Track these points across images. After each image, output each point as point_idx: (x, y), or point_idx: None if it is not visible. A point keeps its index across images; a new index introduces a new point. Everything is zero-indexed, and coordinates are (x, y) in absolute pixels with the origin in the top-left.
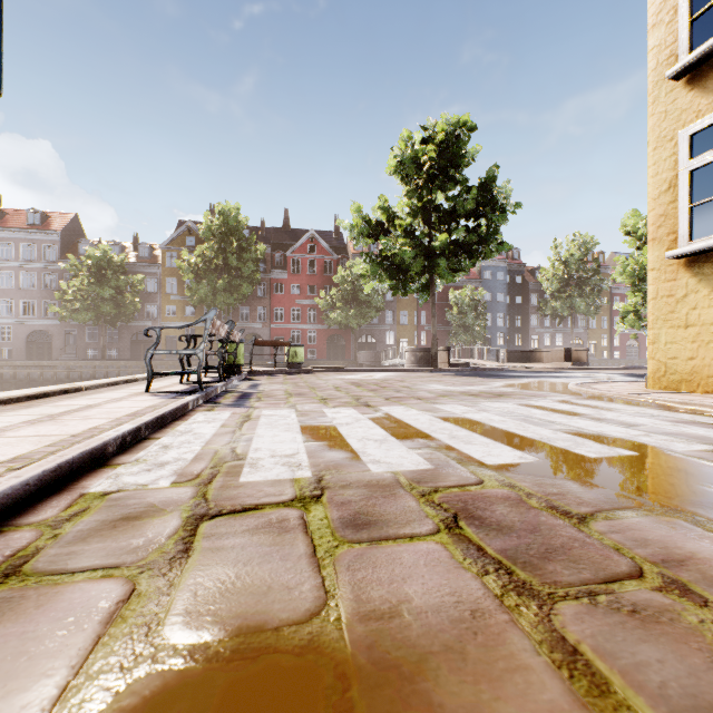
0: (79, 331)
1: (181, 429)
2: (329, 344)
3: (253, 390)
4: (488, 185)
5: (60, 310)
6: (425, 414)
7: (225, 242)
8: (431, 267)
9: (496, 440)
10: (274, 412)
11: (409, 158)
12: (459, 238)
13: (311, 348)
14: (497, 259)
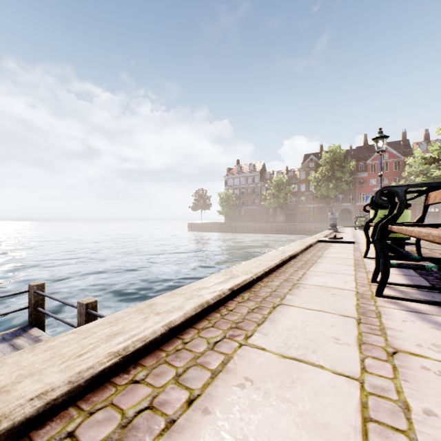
0: (266, 210)
1: None
2: None
3: None
4: None
5: (265, 203)
6: None
7: (333, 165)
8: None
9: None
10: None
11: None
12: None
13: None
14: None
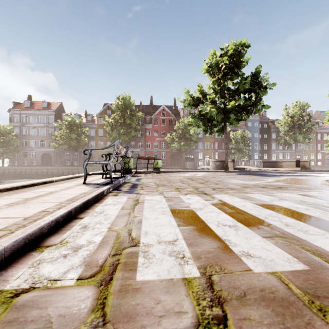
0: (62, 153)
1: (97, 210)
2: (171, 159)
3: (138, 182)
4: (256, 75)
5: (54, 144)
6: (246, 202)
7: (124, 112)
8: (226, 119)
9: (326, 230)
10: (152, 198)
11: (214, 64)
12: (240, 104)
13: (163, 160)
14: (254, 116)
